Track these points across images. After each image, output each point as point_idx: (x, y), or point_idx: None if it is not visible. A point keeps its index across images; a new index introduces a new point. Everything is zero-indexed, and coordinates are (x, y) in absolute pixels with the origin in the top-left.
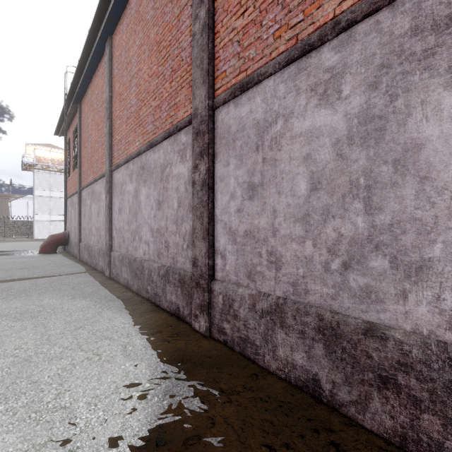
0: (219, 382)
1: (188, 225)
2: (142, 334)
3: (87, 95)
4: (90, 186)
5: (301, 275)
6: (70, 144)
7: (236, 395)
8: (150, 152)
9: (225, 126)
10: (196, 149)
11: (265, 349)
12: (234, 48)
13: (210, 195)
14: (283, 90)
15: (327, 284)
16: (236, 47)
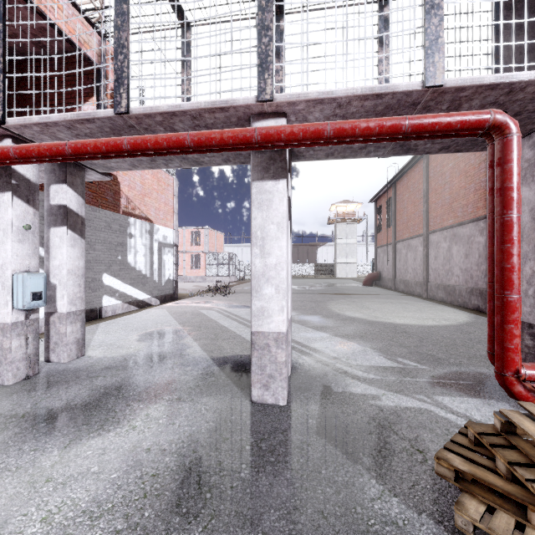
0: None
1: (485, 266)
2: (460, 311)
3: (403, 180)
4: (406, 241)
5: None
6: (382, 209)
7: None
8: (460, 228)
9: None
10: None
11: None
12: None
13: None
14: None
15: None
16: None
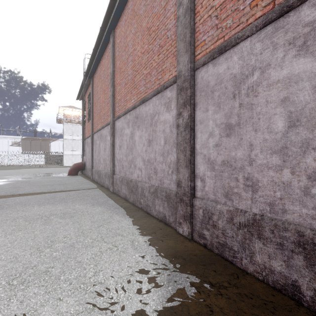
0: (207, 277)
1: (173, 157)
2: (142, 233)
3: (97, 72)
4: (99, 131)
5: (278, 197)
6: (86, 105)
7: (225, 290)
8: (142, 106)
9: (204, 82)
10: (180, 101)
11: (242, 254)
12: (213, 21)
13: (191, 134)
14: (260, 47)
15: (306, 206)
16: (214, 21)
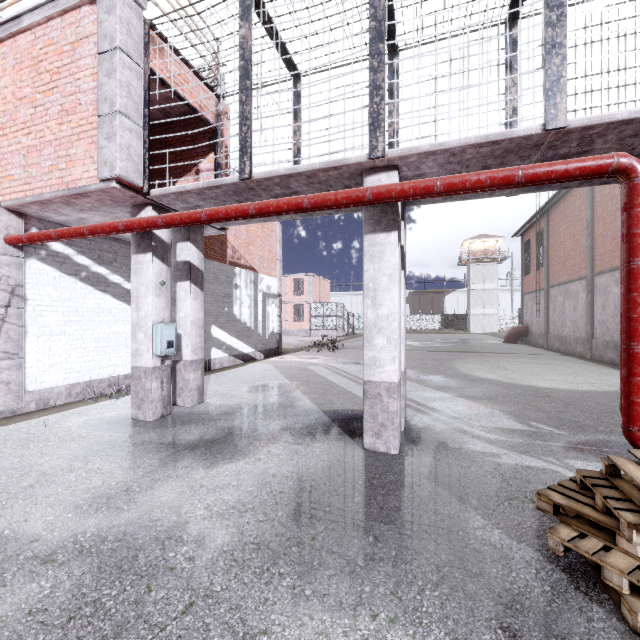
0: None
1: None
2: None
3: (558, 208)
4: (563, 285)
5: None
6: (531, 245)
7: None
8: None
9: None
10: None
11: None
12: None
13: None
14: None
15: None
16: None
